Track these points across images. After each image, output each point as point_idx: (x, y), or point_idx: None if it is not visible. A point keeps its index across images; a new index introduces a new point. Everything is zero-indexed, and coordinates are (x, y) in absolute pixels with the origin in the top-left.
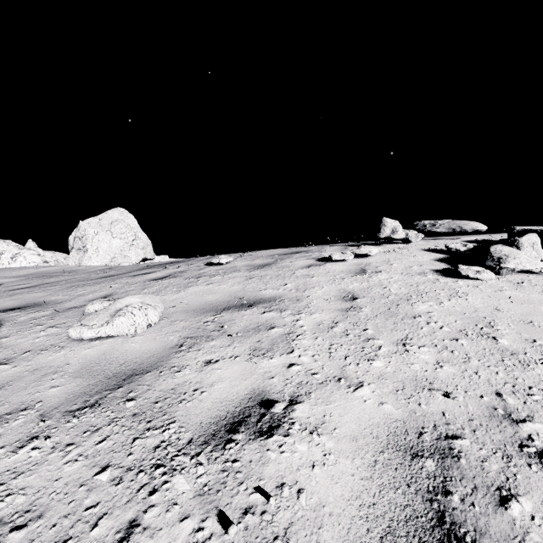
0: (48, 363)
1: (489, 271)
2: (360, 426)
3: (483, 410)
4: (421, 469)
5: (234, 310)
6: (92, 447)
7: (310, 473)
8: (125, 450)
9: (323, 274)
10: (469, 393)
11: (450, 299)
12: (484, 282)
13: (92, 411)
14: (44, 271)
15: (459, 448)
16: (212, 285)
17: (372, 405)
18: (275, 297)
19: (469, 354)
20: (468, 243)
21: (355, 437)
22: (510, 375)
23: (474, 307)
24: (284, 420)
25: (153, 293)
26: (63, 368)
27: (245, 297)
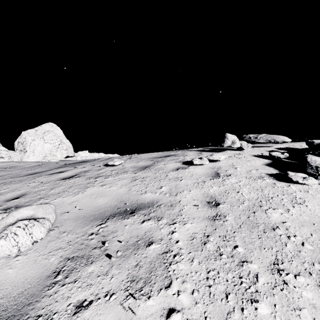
0: None
1: (313, 178)
2: None
3: None
4: None
5: (118, 217)
6: None
7: None
8: None
9: (189, 177)
10: None
11: (293, 206)
12: (310, 186)
13: None
14: None
15: None
16: (105, 186)
17: None
18: (153, 202)
19: None
20: (280, 150)
21: None
22: None
23: (318, 216)
24: None
25: (57, 194)
26: None
27: (129, 201)
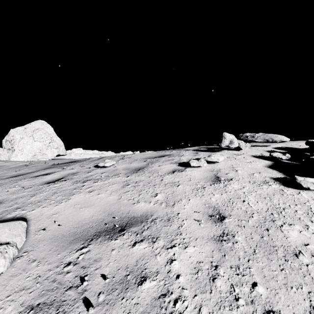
0: None
1: None
2: None
3: None
4: None
5: (104, 238)
6: None
7: None
8: None
9: (186, 182)
10: None
11: (311, 221)
12: None
13: None
14: None
15: None
16: (92, 193)
17: None
18: (146, 214)
19: None
20: (278, 150)
21: None
22: None
23: None
24: None
25: (37, 203)
26: None
27: (118, 214)
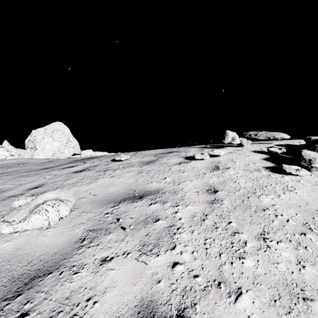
0: None
1: (305, 170)
2: None
3: None
4: None
5: (128, 201)
6: None
7: None
8: None
9: (190, 170)
10: None
11: (284, 193)
12: (302, 177)
13: None
14: (6, 163)
15: None
16: (114, 178)
17: None
18: (158, 189)
19: None
20: (279, 147)
21: None
22: None
23: (305, 200)
24: None
25: (72, 184)
26: None
27: (137, 189)
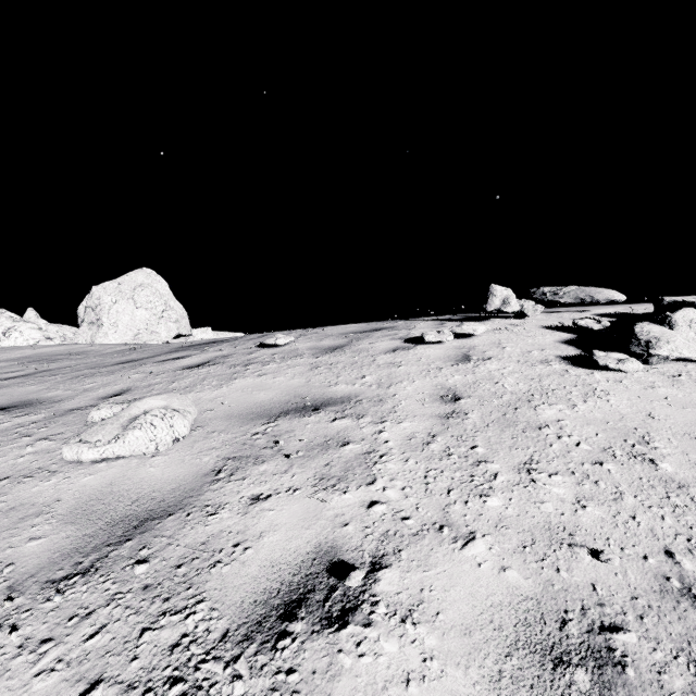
0: (31, 498)
1: (635, 361)
2: (474, 608)
3: (650, 580)
4: (569, 687)
5: (294, 415)
6: (79, 646)
7: (403, 693)
8: (128, 652)
9: (414, 362)
10: (627, 551)
11: (585, 401)
12: (629, 374)
13: (84, 582)
14: (44, 352)
15: (622, 648)
16: (265, 377)
17: (489, 571)
18: (349, 396)
19: (620, 486)
20: (602, 318)
21: (467, 628)
22: (681, 521)
23: (620, 413)
24: (364, 597)
25: (186, 389)
26: (50, 507)
27: (309, 396)
